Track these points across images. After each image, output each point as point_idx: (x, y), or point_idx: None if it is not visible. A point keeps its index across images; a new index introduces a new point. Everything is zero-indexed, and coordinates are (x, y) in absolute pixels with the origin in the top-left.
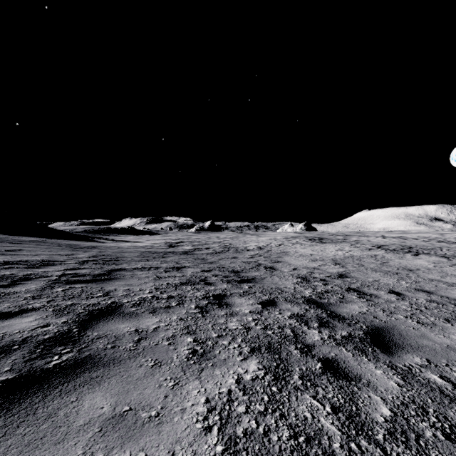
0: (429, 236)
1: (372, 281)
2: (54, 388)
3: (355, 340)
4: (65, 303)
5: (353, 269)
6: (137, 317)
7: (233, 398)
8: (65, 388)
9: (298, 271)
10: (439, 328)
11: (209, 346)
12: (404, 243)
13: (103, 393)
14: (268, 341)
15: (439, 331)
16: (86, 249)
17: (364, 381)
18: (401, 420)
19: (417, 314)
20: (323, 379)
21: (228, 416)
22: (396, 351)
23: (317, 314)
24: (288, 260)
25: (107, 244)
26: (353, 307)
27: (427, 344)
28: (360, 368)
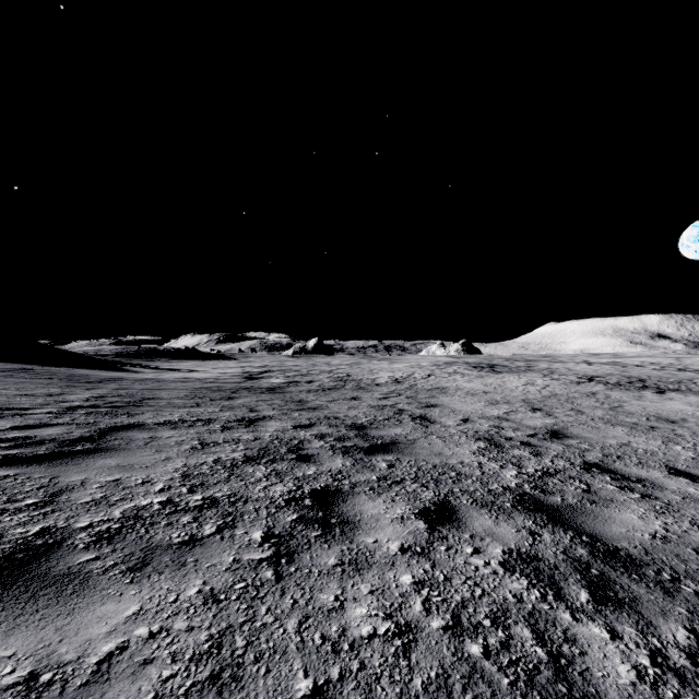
0: (660, 362)
1: (620, 446)
2: None
3: None
4: None
5: (569, 420)
6: (75, 596)
7: None
8: None
9: (473, 425)
10: None
11: None
12: (626, 372)
13: None
14: None
15: None
16: (95, 384)
17: None
18: None
19: None
20: None
21: None
22: None
23: (564, 549)
24: (449, 402)
25: (142, 374)
26: (628, 518)
27: None
28: None
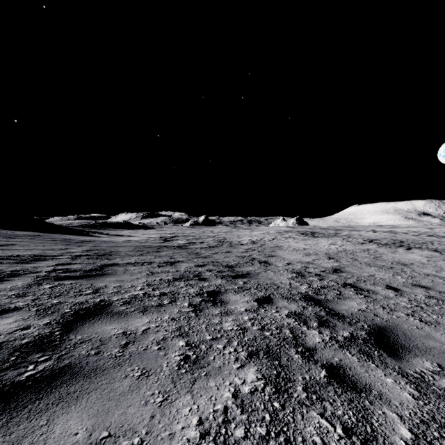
0: (419, 231)
1: (368, 276)
2: (22, 408)
3: (359, 342)
4: (51, 301)
5: (347, 264)
6: (126, 317)
7: (230, 418)
8: (36, 408)
9: (292, 266)
10: (444, 327)
11: (203, 351)
12: (395, 237)
13: (79, 414)
14: (267, 344)
15: (444, 331)
16: (80, 244)
17: (375, 393)
18: (425, 444)
19: (419, 311)
20: (329, 391)
21: (224, 443)
22: (404, 355)
23: (315, 312)
24: (282, 254)
25: (103, 238)
26: (352, 304)
27: (435, 346)
28: (369, 375)
